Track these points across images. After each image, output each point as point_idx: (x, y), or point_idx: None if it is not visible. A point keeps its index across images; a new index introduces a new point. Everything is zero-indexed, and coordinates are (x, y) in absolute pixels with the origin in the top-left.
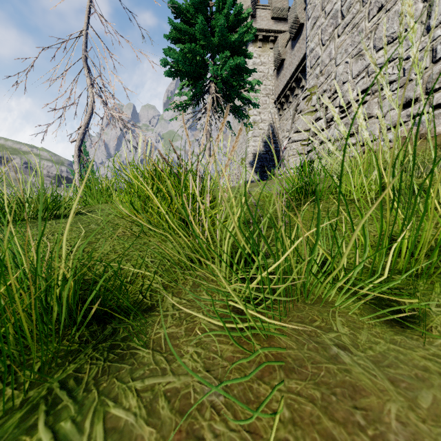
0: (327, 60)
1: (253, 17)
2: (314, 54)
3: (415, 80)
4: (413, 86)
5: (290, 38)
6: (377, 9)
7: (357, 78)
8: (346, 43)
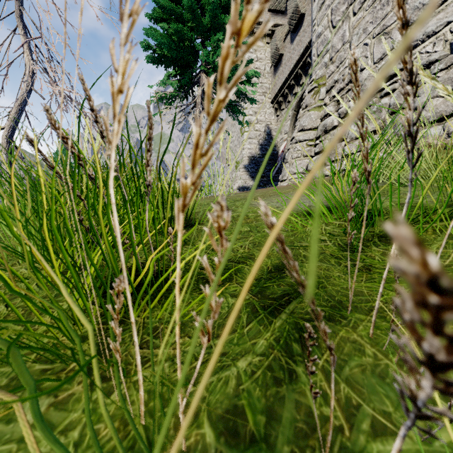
0: (339, 45)
1: None
2: (322, 39)
3: None
4: None
5: (289, 31)
6: None
7: (380, 63)
8: (365, 20)
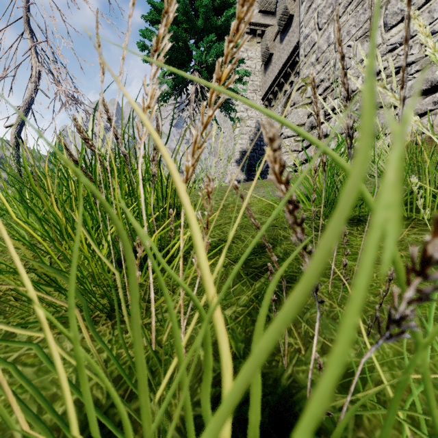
0: (325, 46)
1: None
2: (309, 40)
3: None
4: None
5: (278, 31)
6: None
7: (362, 63)
8: (348, 24)
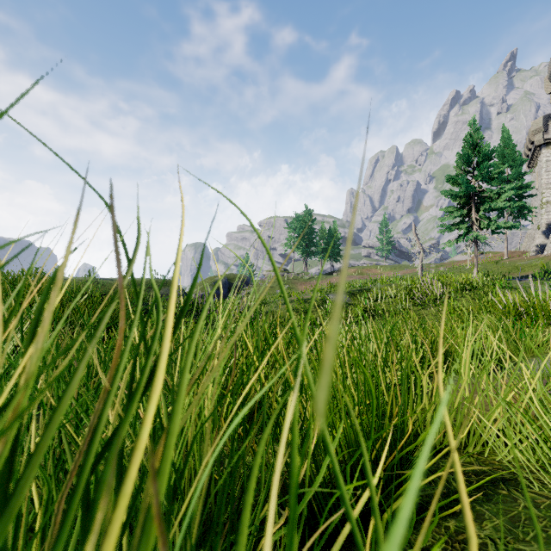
0: None
1: (545, 131)
2: None
3: None
4: None
5: None
6: None
7: None
8: None
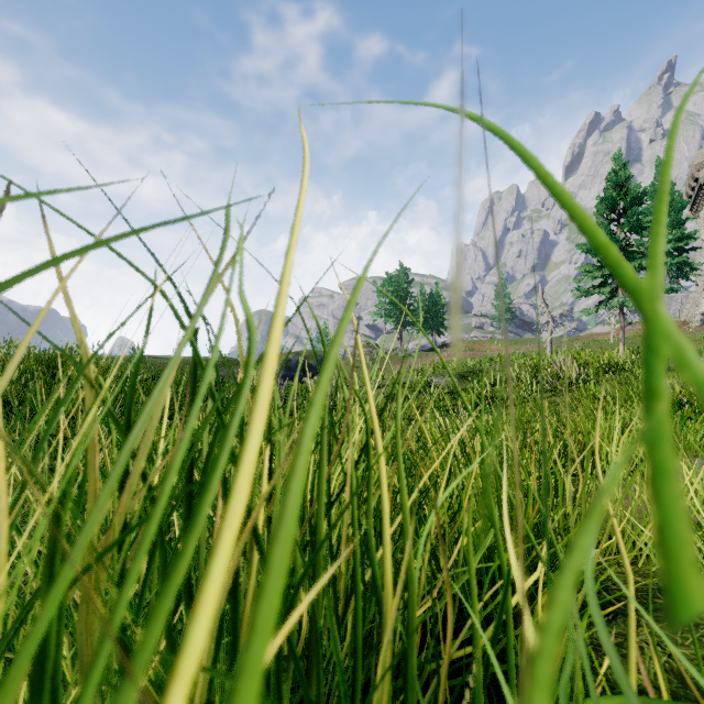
0: None
1: None
2: None
3: None
4: None
5: None
6: None
7: None
8: None
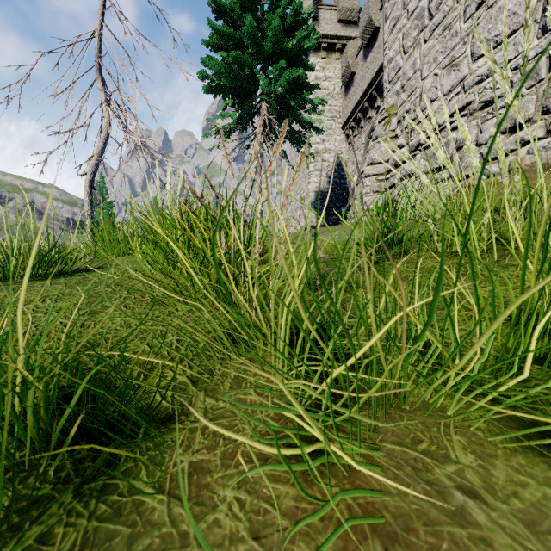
0: (410, 73)
1: (316, 20)
2: (393, 64)
3: (526, 97)
4: (524, 104)
5: (362, 46)
6: (477, 6)
7: (449, 95)
8: (435, 49)
